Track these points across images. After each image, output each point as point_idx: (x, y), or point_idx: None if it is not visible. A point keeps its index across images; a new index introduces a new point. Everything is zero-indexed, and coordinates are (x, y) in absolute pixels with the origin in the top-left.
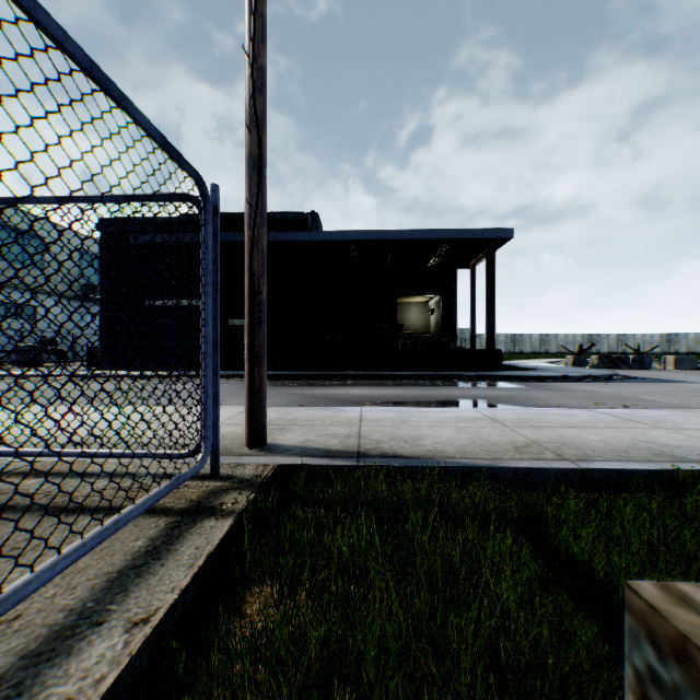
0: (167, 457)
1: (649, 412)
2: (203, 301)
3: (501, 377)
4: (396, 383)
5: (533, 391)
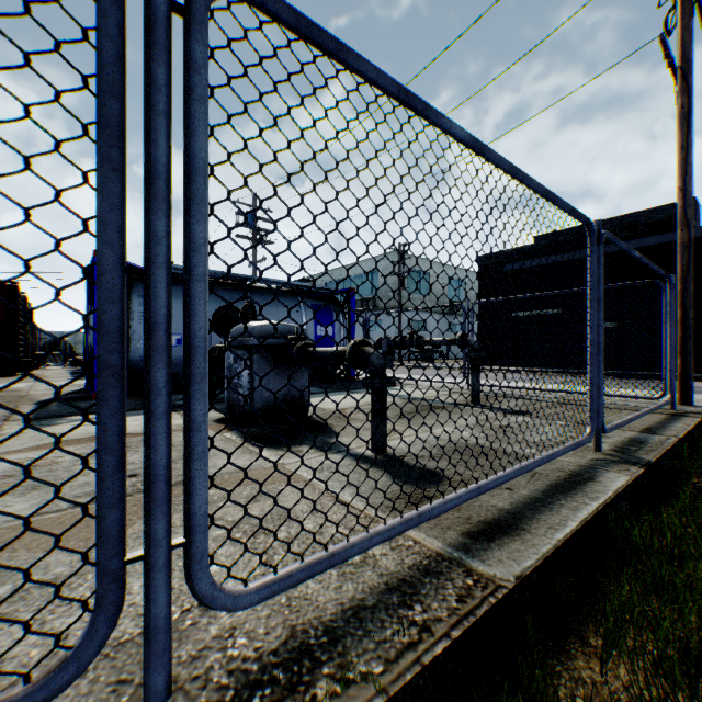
0: (642, 399)
1: None
2: (667, 329)
3: None
4: None
5: None
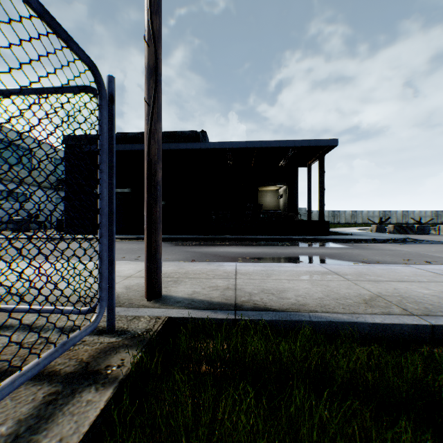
0: (71, 313)
1: None
2: (99, 177)
3: (330, 240)
4: (258, 243)
5: (354, 249)
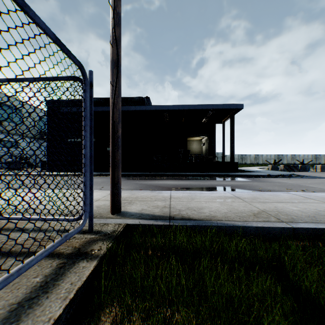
0: (65, 221)
1: (318, 194)
2: (84, 134)
3: (238, 175)
4: (187, 178)
5: (254, 182)
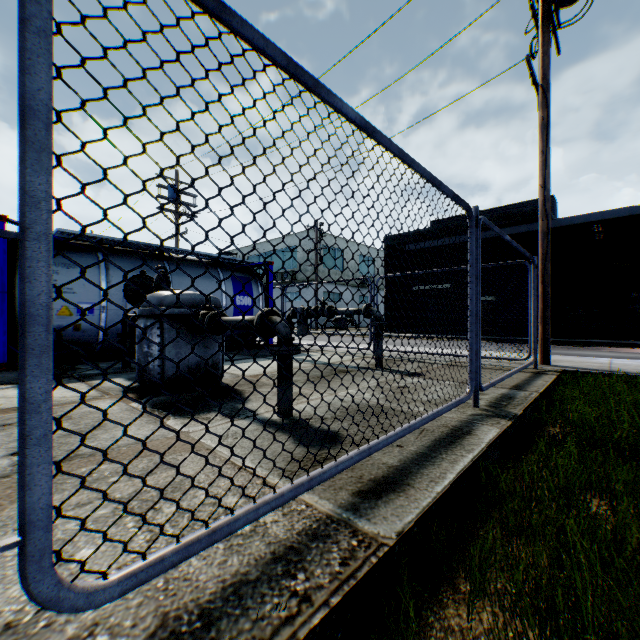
0: (513, 360)
1: None
2: (532, 302)
3: None
4: None
5: None
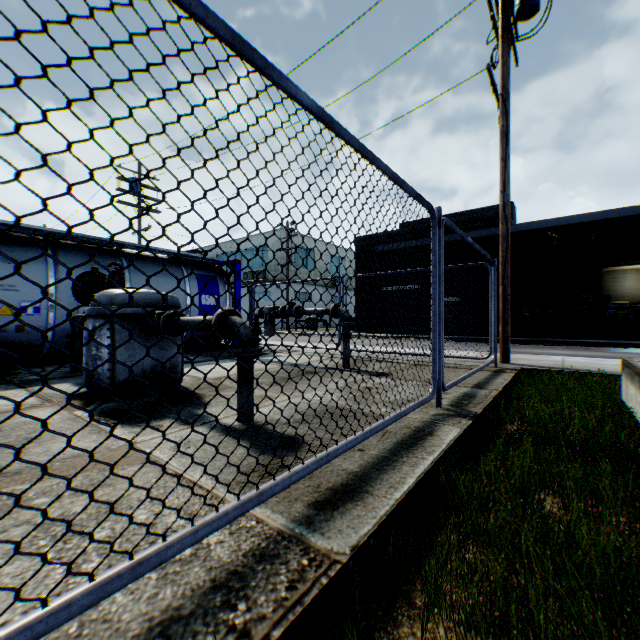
0: (475, 359)
1: None
2: (493, 302)
3: None
4: (598, 348)
5: None
